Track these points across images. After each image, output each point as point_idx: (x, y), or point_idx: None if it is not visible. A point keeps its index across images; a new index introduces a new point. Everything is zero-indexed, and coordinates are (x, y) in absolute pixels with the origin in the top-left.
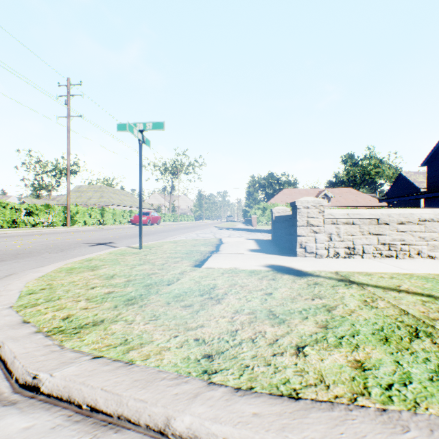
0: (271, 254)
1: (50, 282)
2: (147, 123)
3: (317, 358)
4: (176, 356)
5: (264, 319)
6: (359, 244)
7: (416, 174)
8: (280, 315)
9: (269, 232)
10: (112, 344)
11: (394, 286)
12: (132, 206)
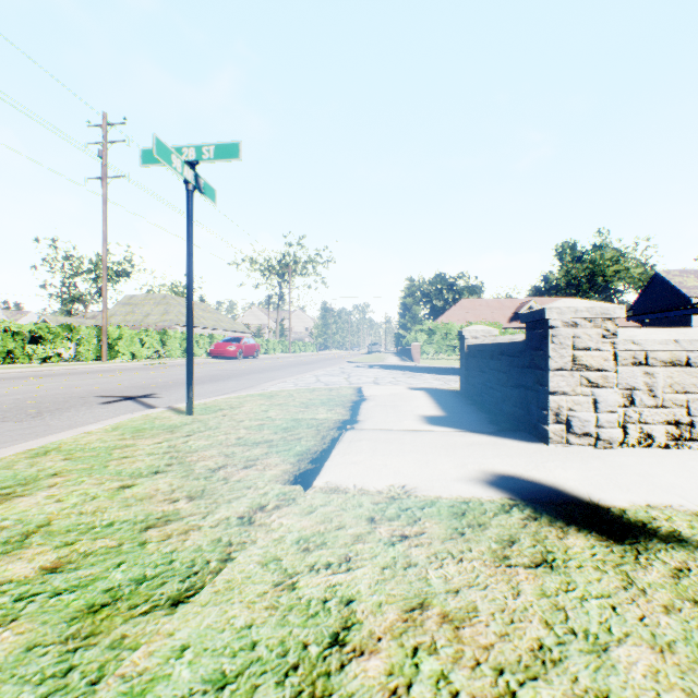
0: (480, 434)
1: None
2: (203, 145)
3: None
4: None
5: None
6: None
7: (683, 274)
8: None
9: (445, 372)
10: None
11: None
12: (215, 327)
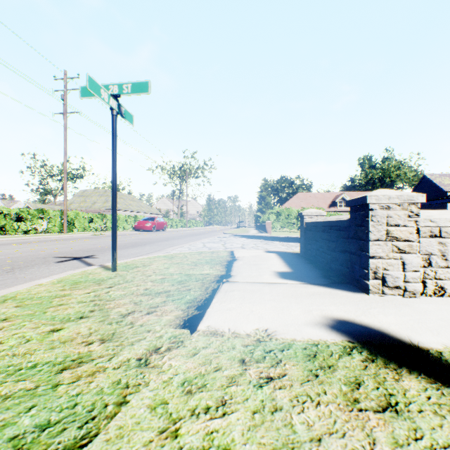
0: (318, 286)
1: None
2: (123, 83)
3: None
4: None
5: None
6: None
7: (442, 176)
8: None
9: (288, 240)
10: None
11: None
12: (138, 211)
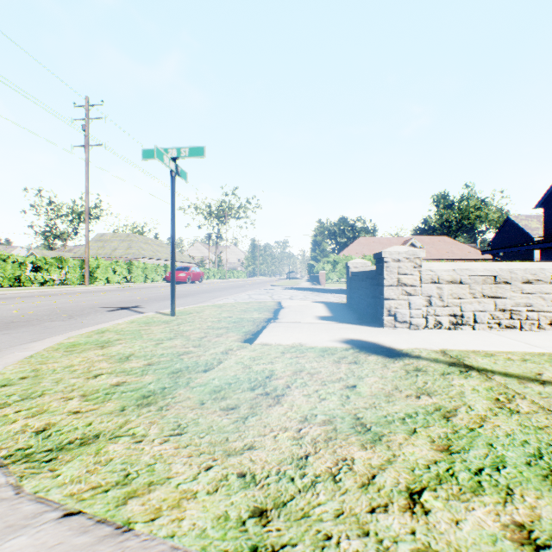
0: (349, 324)
1: (38, 366)
2: (181, 148)
3: (447, 518)
4: (206, 512)
5: (349, 435)
6: (468, 310)
7: (528, 218)
8: (372, 427)
9: (342, 292)
10: (101, 485)
11: (532, 374)
12: (167, 259)
